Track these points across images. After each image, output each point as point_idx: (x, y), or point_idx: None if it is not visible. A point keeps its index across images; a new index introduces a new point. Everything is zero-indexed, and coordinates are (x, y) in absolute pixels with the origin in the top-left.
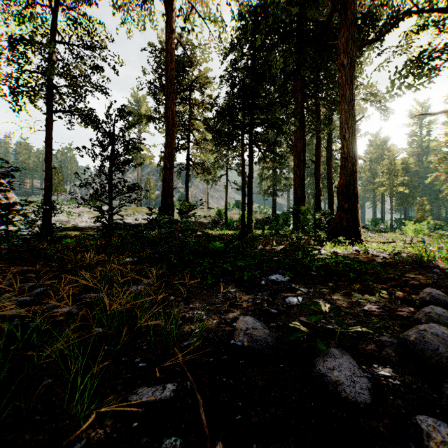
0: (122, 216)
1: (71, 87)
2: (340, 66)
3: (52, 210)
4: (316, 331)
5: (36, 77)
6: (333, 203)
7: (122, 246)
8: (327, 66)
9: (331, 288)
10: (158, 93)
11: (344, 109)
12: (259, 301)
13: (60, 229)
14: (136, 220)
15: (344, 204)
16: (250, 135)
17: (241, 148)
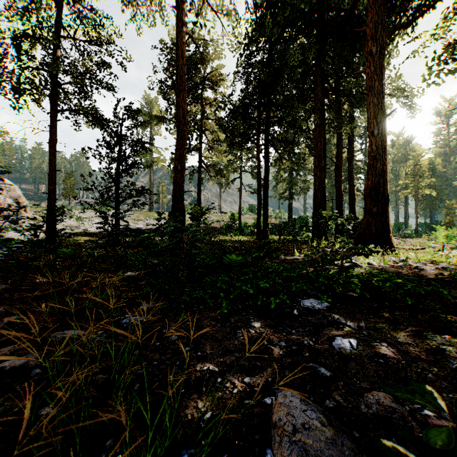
0: (128, 222)
1: (74, 84)
2: (368, 54)
3: (60, 215)
4: (411, 427)
5: (38, 73)
6: (355, 207)
7: (126, 256)
8: (349, 58)
9: (389, 322)
10: (169, 93)
11: (373, 102)
12: (296, 347)
13: (67, 235)
14: (147, 225)
15: (373, 208)
16: (266, 135)
17: (257, 149)
